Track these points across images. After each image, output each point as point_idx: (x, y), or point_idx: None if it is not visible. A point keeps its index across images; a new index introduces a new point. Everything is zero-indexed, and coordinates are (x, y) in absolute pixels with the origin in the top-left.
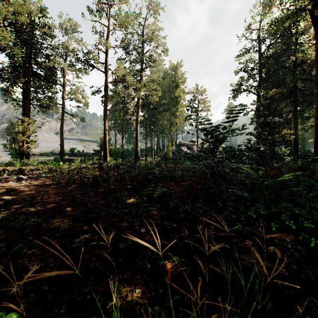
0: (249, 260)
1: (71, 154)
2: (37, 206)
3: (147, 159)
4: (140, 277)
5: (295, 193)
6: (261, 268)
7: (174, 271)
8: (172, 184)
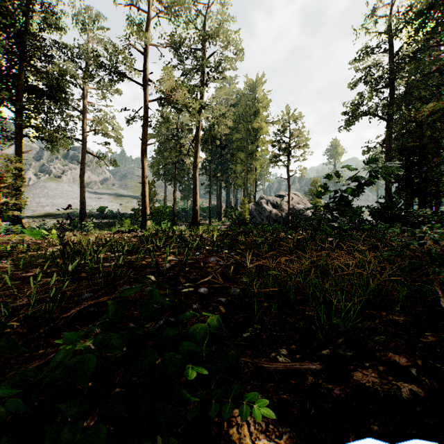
0: None
1: (101, 215)
2: None
3: (212, 222)
4: None
5: None
6: None
7: None
8: (310, 378)
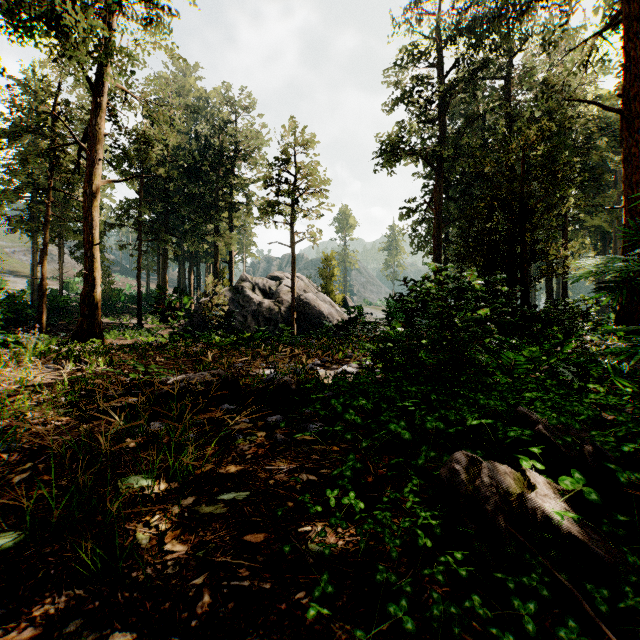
0: None
1: None
2: None
3: (146, 323)
4: None
5: None
6: None
7: None
8: None
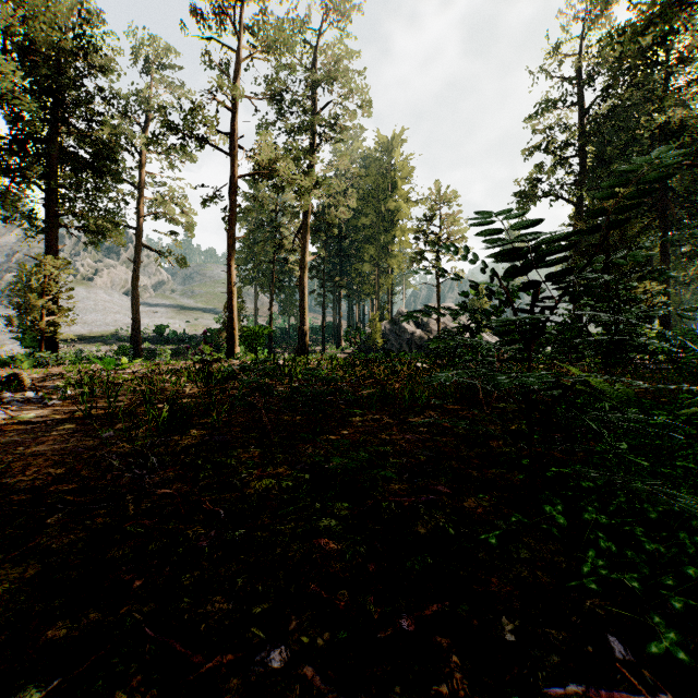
0: None
1: (158, 338)
2: None
3: (327, 349)
4: None
5: None
6: None
7: None
8: (386, 420)
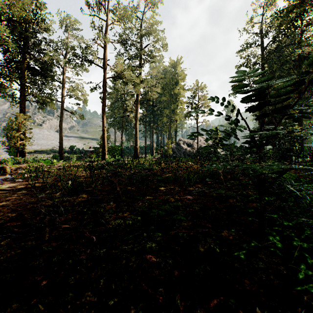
0: None
1: (71, 151)
2: None
3: (147, 156)
4: None
5: None
6: None
7: None
8: (177, 189)
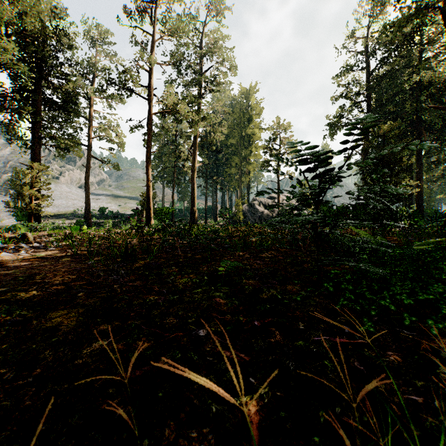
0: (406, 394)
1: (101, 215)
2: (33, 290)
3: (208, 222)
4: (197, 433)
5: (443, 270)
6: (436, 414)
7: (263, 420)
8: (246, 256)
